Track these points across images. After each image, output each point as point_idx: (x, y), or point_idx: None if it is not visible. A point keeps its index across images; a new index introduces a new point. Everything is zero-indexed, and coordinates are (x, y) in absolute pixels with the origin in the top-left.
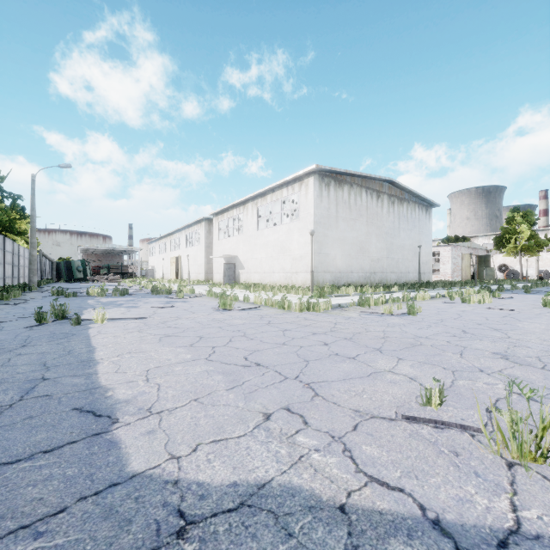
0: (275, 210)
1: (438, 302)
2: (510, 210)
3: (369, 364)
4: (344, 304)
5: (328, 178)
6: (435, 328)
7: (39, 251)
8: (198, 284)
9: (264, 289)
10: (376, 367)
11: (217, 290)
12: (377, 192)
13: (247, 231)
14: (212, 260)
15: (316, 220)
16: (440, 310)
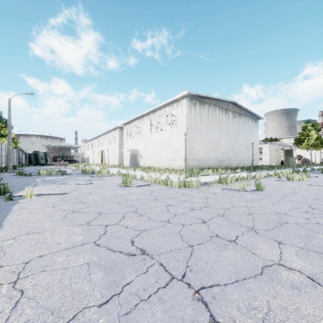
0: (161, 121)
1: (271, 179)
2: (304, 122)
3: (254, 252)
4: (208, 182)
5: (195, 100)
6: (285, 203)
7: (18, 147)
8: (114, 167)
9: (154, 170)
10: (263, 256)
11: (125, 171)
12: (225, 110)
13: (144, 134)
14: (123, 152)
15: (187, 126)
16: (277, 186)
